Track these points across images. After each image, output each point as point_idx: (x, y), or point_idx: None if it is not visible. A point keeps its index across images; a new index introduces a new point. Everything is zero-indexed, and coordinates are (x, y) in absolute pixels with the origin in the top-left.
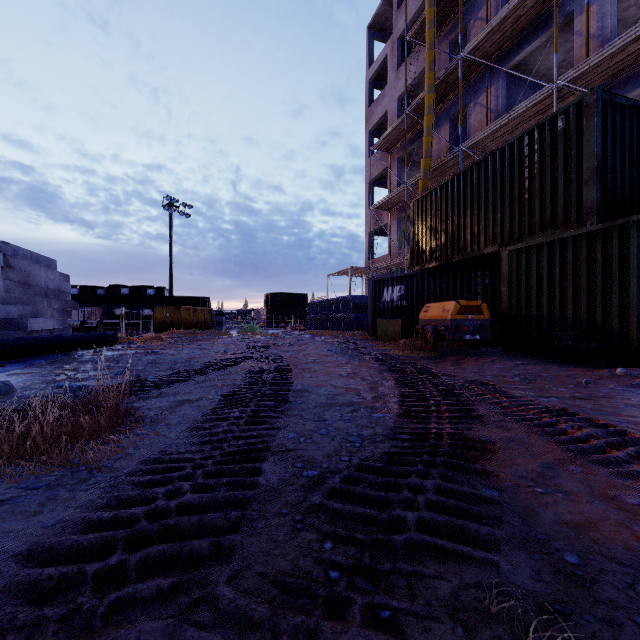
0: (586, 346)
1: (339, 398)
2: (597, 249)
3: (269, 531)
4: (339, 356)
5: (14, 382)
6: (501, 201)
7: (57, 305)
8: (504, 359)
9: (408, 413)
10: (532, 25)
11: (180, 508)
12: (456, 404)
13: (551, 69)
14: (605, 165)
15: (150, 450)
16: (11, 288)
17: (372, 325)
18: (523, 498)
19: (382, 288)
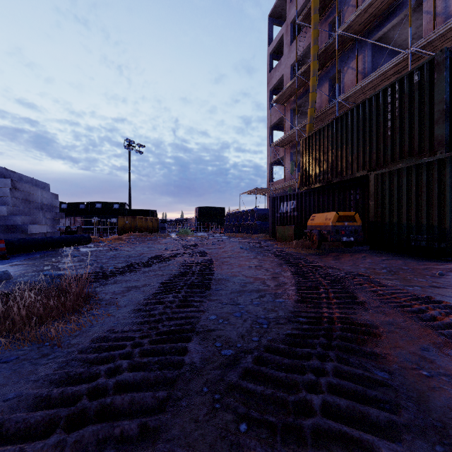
0: (437, 246)
1: (249, 286)
2: (446, 172)
3: (191, 410)
4: (248, 252)
5: (13, 271)
6: (369, 137)
7: (49, 215)
8: (372, 255)
9: (304, 299)
10: (391, 8)
11: (117, 385)
12: (341, 292)
13: (405, 41)
14: (451, 108)
15: (102, 328)
16: (17, 203)
17: (272, 230)
18: (411, 381)
19: (279, 203)
